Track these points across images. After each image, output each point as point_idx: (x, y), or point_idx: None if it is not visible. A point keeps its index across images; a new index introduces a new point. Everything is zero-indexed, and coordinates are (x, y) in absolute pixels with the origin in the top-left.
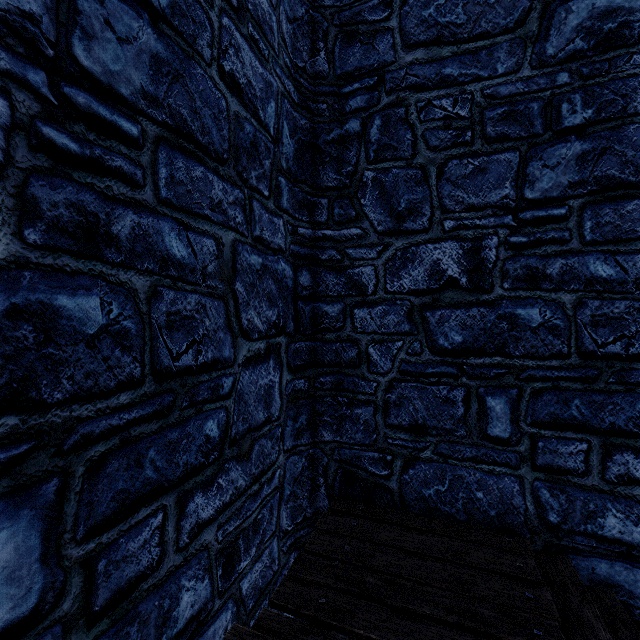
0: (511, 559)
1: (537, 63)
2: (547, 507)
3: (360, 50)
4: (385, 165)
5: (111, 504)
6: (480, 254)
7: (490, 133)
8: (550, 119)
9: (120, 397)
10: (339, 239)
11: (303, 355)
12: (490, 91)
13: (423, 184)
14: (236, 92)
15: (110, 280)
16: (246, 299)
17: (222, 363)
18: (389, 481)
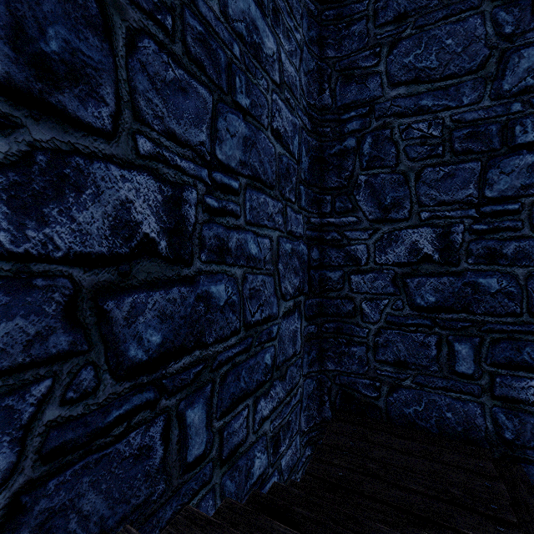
0: (474, 461)
1: (495, 96)
2: (503, 427)
3: (355, 88)
4: (375, 171)
5: (228, 400)
6: (449, 237)
7: (457, 148)
8: (506, 138)
9: (231, 340)
10: (339, 224)
11: (314, 308)
12: (457, 117)
13: (404, 185)
14: (279, 139)
15: (228, 274)
16: (283, 274)
17: (272, 317)
18: (378, 401)
